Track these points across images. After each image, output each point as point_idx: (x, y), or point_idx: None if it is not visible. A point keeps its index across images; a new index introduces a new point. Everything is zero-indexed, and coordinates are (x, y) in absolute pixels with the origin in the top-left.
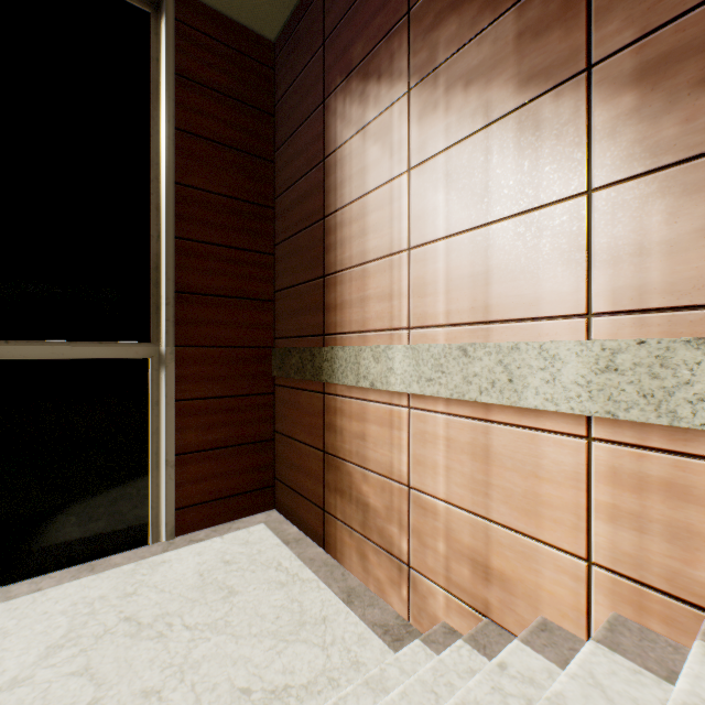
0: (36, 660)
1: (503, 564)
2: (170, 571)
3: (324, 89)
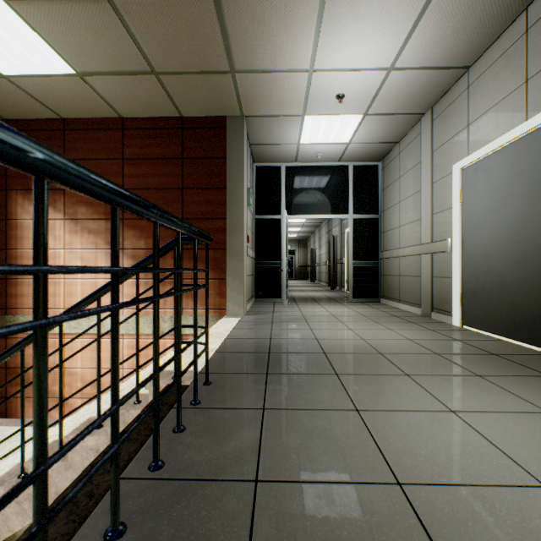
0: None
1: (102, 380)
2: None
3: (7, 184)
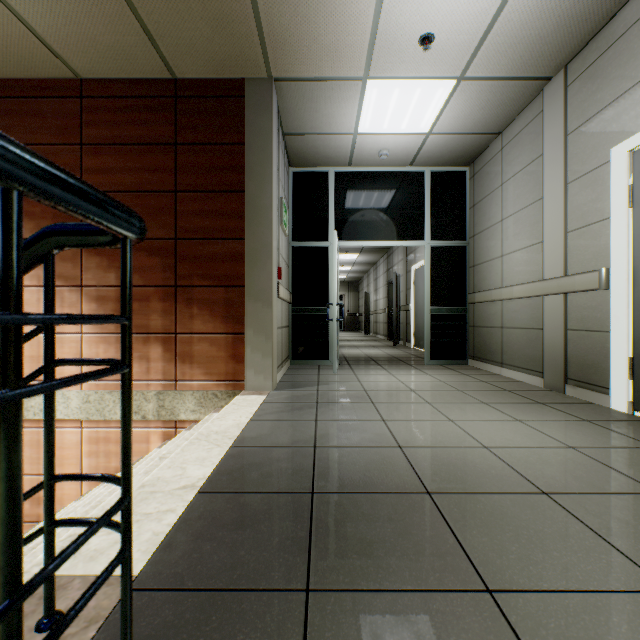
0: None
1: None
2: None
3: None
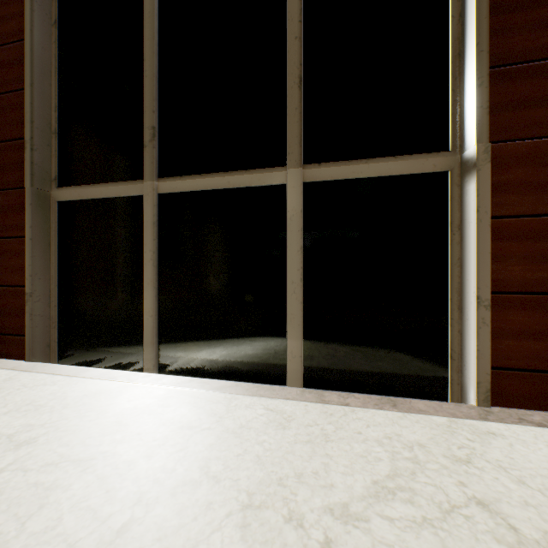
0: (364, 494)
1: None
2: (512, 452)
3: None
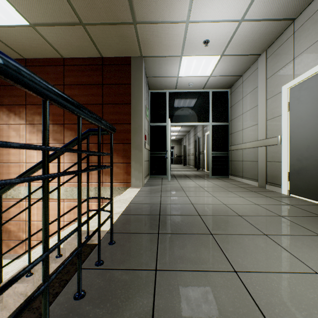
0: None
1: (50, 228)
2: None
3: None
